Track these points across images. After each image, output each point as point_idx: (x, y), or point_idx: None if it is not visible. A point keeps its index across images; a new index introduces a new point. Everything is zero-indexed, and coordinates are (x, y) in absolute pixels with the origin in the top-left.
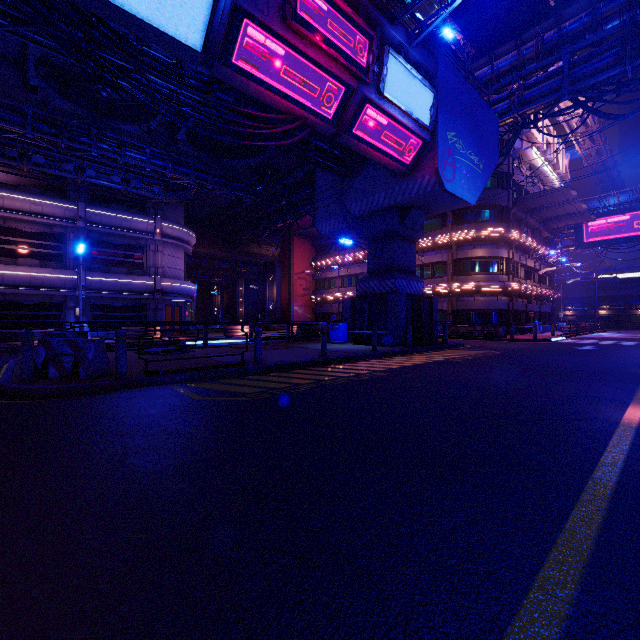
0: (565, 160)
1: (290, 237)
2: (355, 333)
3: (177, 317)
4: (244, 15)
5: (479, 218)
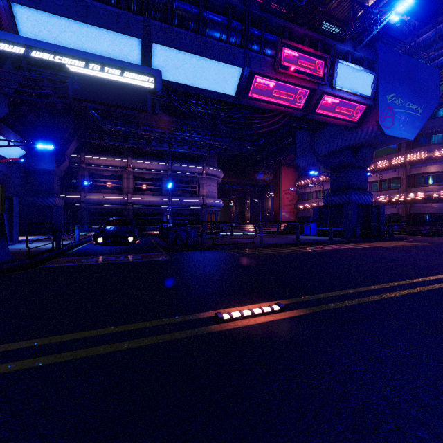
0: None
1: (280, 167)
2: (320, 229)
3: (213, 220)
4: (255, 74)
5: (432, 141)
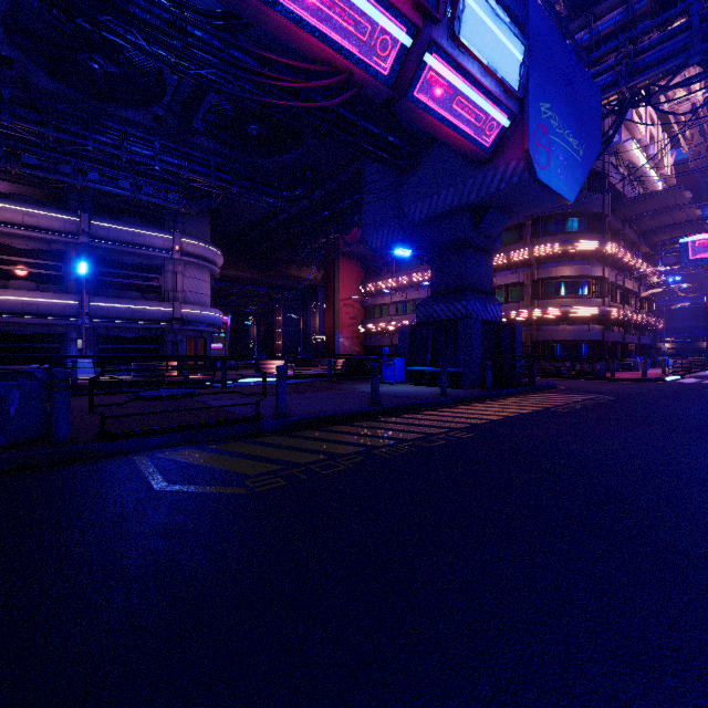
0: (670, 158)
1: (335, 257)
2: (415, 371)
3: (201, 350)
4: None
5: (566, 228)
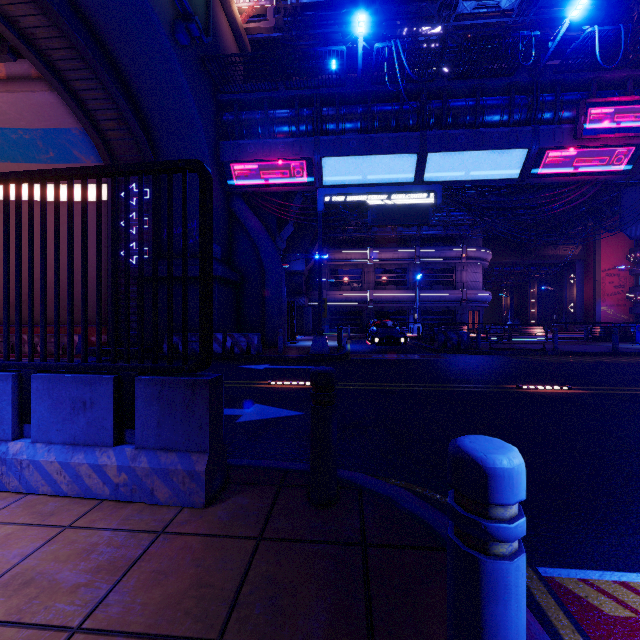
0: None
1: (595, 232)
2: None
3: (476, 319)
4: (545, 150)
5: None
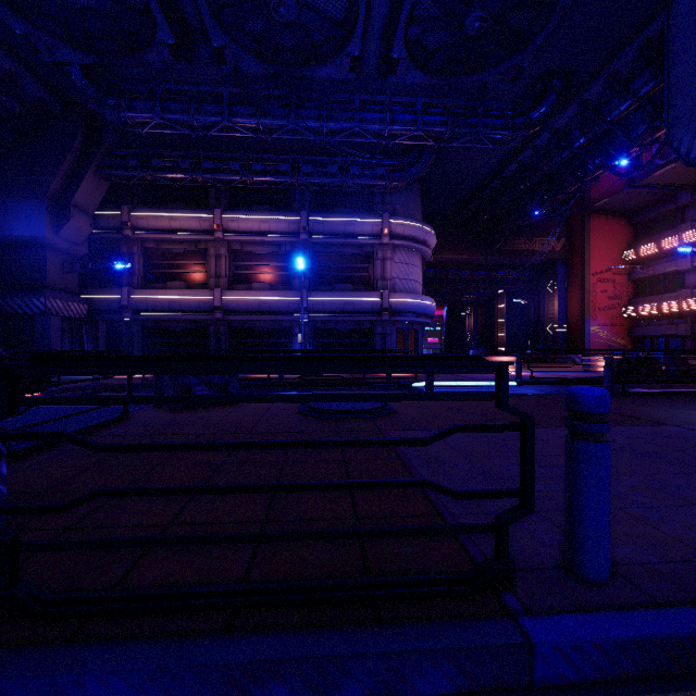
0: None
1: (583, 217)
2: None
3: (412, 344)
4: None
5: None
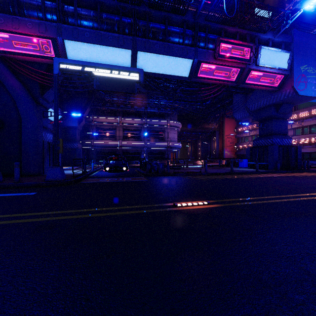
0: None
1: (223, 118)
2: (250, 163)
3: (174, 157)
4: (201, 62)
5: None
